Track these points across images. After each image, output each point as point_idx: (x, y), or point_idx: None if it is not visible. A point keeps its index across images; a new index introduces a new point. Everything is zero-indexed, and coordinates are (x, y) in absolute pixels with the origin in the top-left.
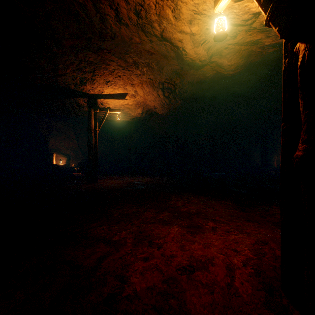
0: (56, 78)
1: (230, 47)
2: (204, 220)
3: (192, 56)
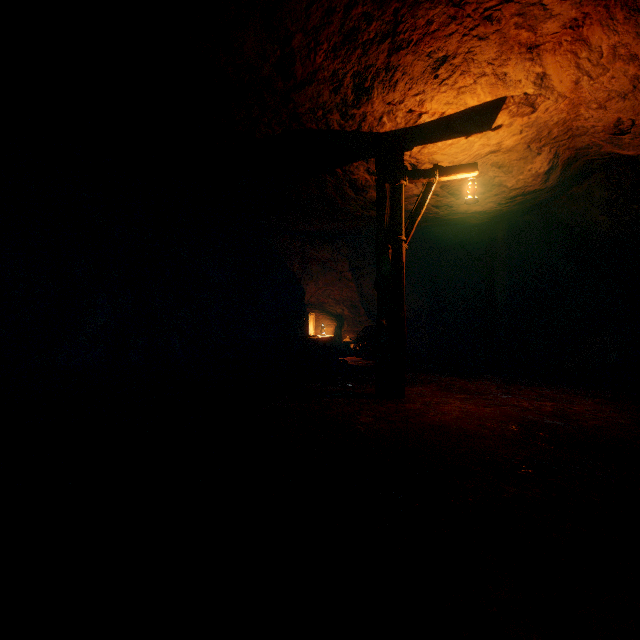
0: (293, 100)
1: None
2: None
3: None
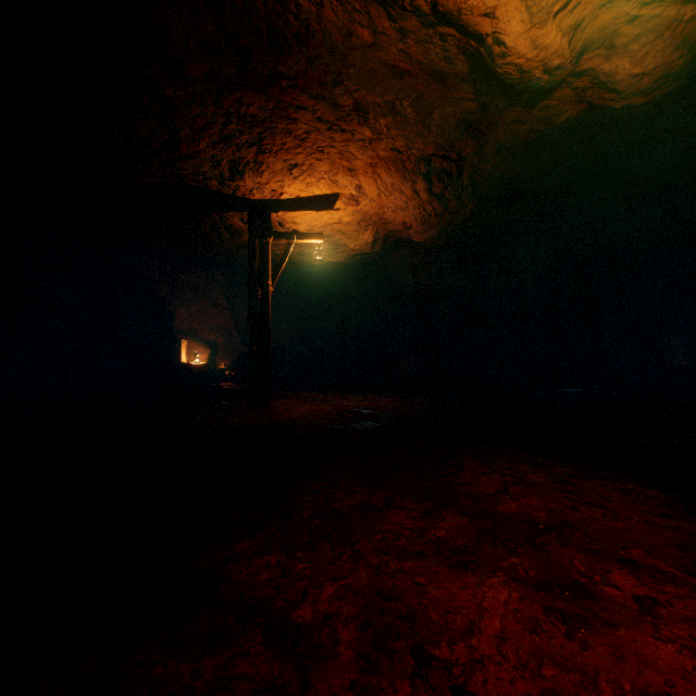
0: (177, 165)
1: (647, 16)
2: (588, 558)
3: (522, 56)
